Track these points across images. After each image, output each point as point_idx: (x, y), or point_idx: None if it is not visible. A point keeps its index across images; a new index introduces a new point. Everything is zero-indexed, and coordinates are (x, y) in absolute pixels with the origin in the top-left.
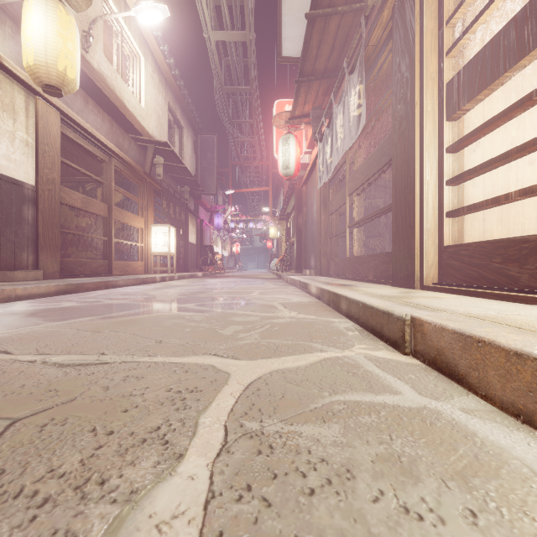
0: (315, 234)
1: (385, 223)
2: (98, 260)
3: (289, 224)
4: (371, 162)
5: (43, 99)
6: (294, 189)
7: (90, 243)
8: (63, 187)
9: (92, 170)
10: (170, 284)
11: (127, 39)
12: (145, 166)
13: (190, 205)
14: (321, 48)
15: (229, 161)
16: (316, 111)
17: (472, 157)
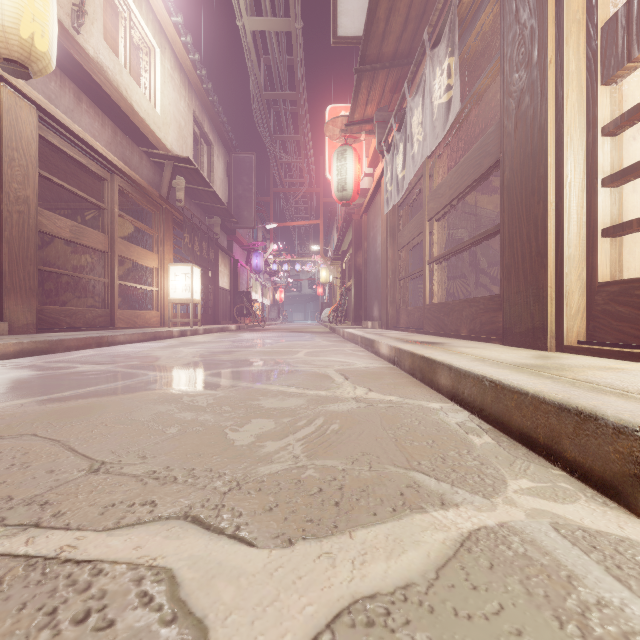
0: (380, 275)
1: (471, 261)
2: (95, 309)
3: (344, 265)
4: (464, 169)
5: (9, 87)
6: (351, 220)
7: (90, 287)
8: (43, 210)
9: (92, 193)
10: (191, 339)
11: (138, 23)
12: (161, 189)
13: (221, 241)
14: (391, 21)
15: (271, 188)
16: (382, 113)
17: (633, 148)
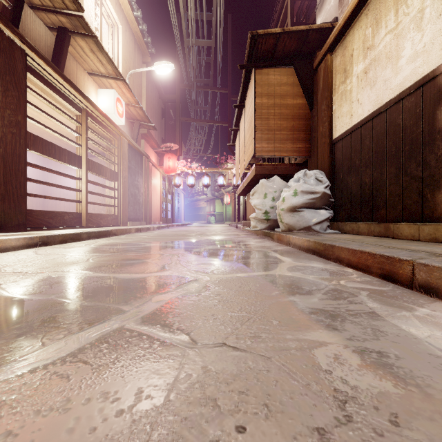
0: None
1: None
2: None
3: None
4: None
5: None
6: None
7: None
8: None
9: None
10: None
11: None
12: None
13: None
14: None
15: None
16: None
17: None
